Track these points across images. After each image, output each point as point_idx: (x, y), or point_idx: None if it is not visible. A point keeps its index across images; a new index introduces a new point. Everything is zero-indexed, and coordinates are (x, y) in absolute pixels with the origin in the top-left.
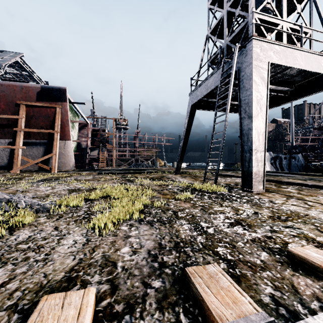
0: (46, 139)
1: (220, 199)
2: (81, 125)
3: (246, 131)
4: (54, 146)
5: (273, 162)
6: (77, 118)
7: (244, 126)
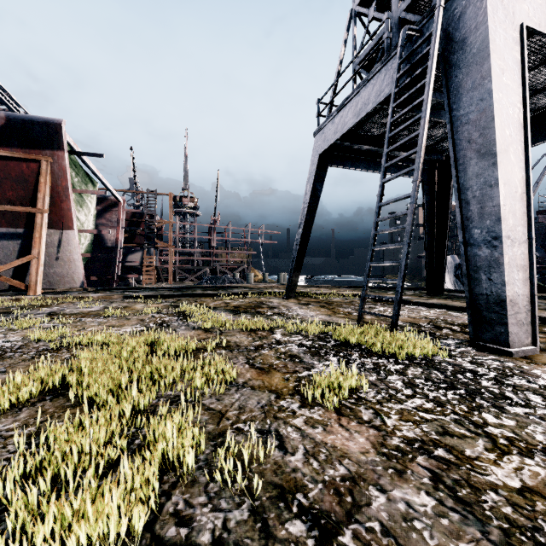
0: (20, 225)
1: (449, 390)
2: (105, 205)
3: (474, 191)
4: (35, 240)
5: (461, 273)
6: (92, 188)
7: (468, 179)
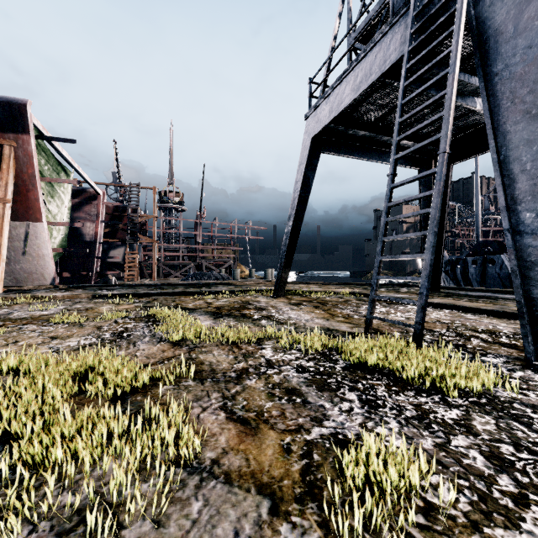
0: None
1: None
2: (83, 197)
3: (523, 163)
4: None
5: (450, 269)
6: (65, 177)
7: (513, 149)
